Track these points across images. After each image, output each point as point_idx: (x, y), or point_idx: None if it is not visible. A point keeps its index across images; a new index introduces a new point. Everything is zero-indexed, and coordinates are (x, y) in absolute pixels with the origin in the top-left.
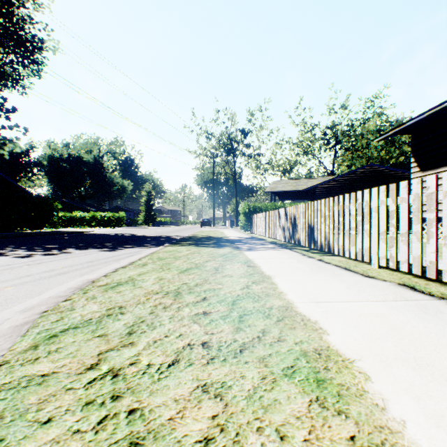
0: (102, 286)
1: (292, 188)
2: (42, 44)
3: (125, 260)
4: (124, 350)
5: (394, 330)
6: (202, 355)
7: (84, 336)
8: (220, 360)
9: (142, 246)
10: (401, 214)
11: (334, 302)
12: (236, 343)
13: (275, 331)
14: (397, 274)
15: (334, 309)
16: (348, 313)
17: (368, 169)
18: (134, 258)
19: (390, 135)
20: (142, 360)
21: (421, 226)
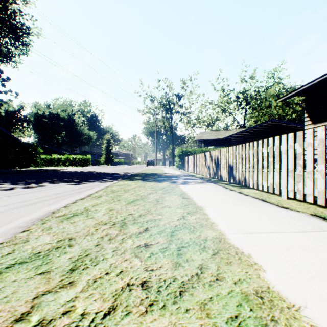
0: (59, 217)
1: (214, 137)
2: (29, 30)
3: (86, 192)
4: (62, 292)
5: (326, 265)
6: (140, 300)
7: (27, 274)
8: (159, 307)
9: (101, 181)
10: (308, 156)
11: (261, 233)
12: (175, 282)
13: (212, 267)
14: (304, 205)
15: (262, 240)
16: (276, 245)
17: (270, 123)
18: (92, 191)
19: (289, 96)
20: (77, 306)
21: (325, 166)
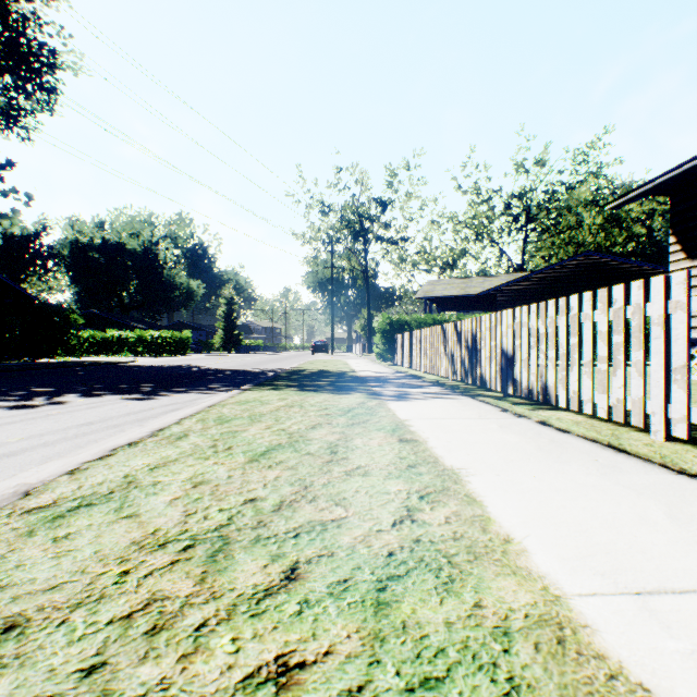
0: (33, 513)
1: (460, 291)
2: (55, 59)
3: (158, 419)
4: None
5: None
6: None
7: None
8: None
9: (204, 390)
10: None
11: (687, 591)
12: None
13: None
14: None
15: None
16: None
17: (582, 260)
18: (169, 419)
19: (635, 196)
20: None
21: None
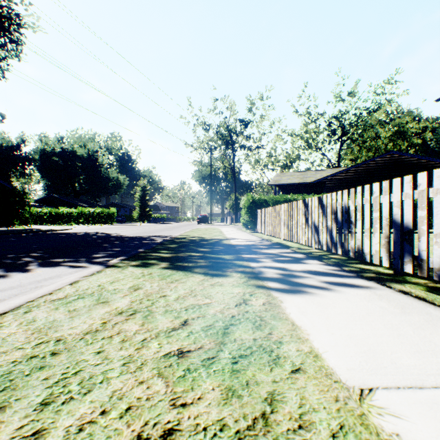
0: None
1: (299, 180)
2: (19, 20)
3: None
4: None
5: None
6: None
7: None
8: None
9: (79, 261)
10: None
11: None
12: None
13: None
14: None
15: None
16: None
17: (388, 157)
18: None
19: None
20: None
21: None
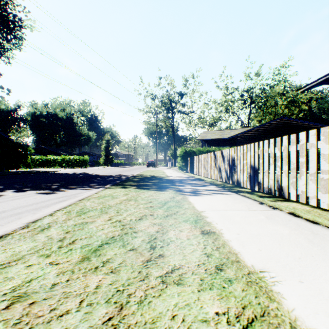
0: None
1: (219, 136)
2: (21, 23)
3: (47, 208)
4: None
5: None
6: None
7: None
8: None
9: (85, 187)
10: None
11: None
12: None
13: None
14: None
15: None
16: None
17: (279, 121)
18: (47, 211)
19: (315, 84)
20: None
21: None
